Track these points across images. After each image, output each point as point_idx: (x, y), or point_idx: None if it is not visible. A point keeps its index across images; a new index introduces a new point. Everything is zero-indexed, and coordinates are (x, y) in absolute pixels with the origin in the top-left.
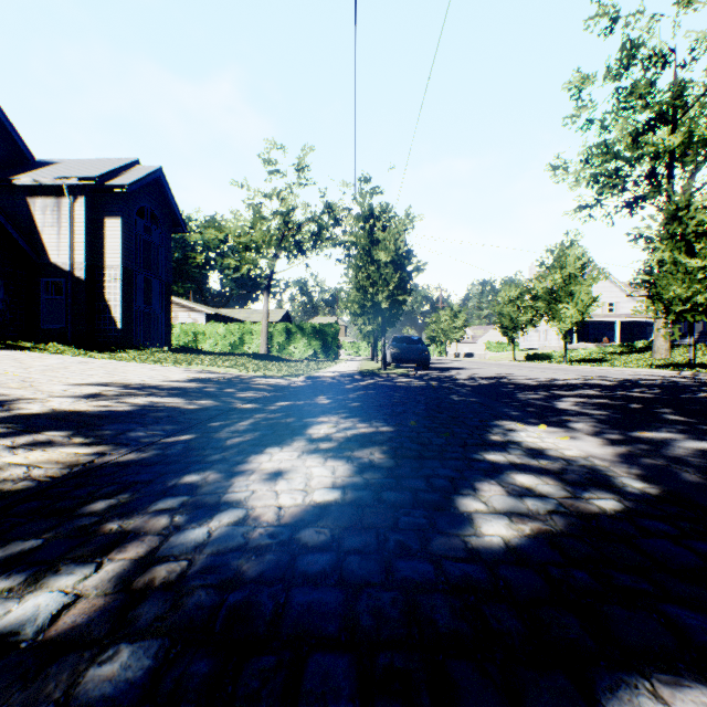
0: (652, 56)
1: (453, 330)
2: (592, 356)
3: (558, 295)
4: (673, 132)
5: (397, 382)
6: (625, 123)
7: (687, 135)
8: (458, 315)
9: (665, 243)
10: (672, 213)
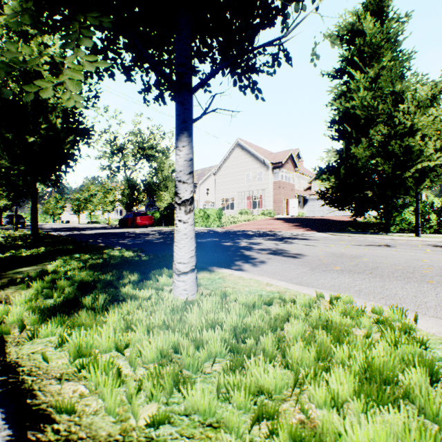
0: (114, 133)
1: (57, 209)
2: (112, 222)
3: (89, 201)
4: (123, 155)
5: (4, 228)
6: (104, 152)
7: (132, 155)
8: (61, 201)
9: (103, 193)
10: (103, 186)
